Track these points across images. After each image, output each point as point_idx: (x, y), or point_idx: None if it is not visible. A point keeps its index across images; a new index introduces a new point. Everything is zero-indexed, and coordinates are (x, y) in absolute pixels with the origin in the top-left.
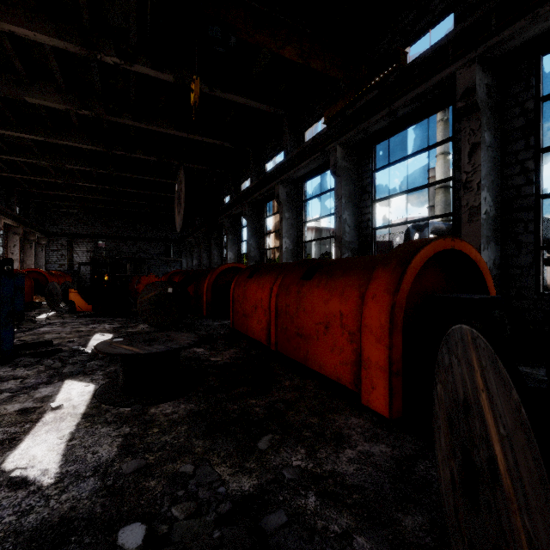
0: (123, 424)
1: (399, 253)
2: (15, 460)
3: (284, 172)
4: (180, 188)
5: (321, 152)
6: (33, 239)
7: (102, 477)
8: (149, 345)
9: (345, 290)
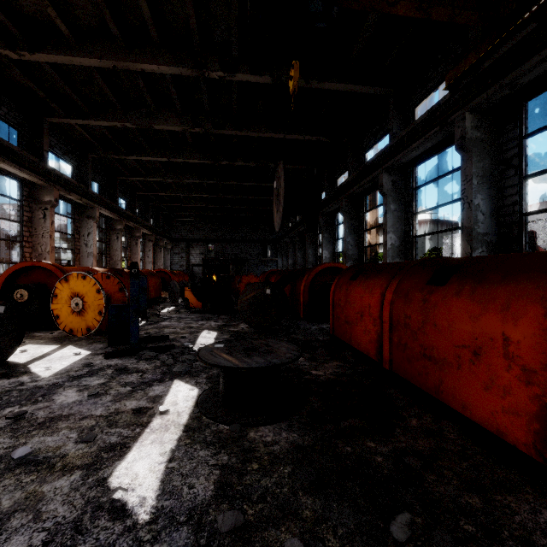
0: (221, 449)
1: None
2: (120, 475)
3: (390, 158)
4: (278, 184)
5: (441, 125)
6: (161, 244)
7: (196, 529)
8: (249, 355)
9: (511, 302)
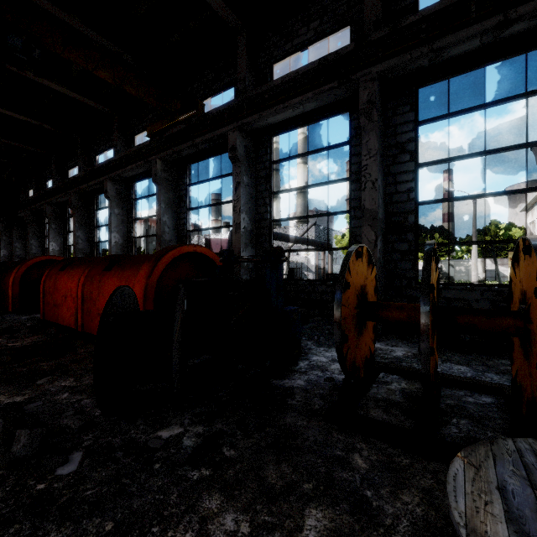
0: None
1: (159, 253)
2: None
3: (113, 170)
4: None
5: (145, 161)
6: None
7: None
8: None
9: (129, 278)
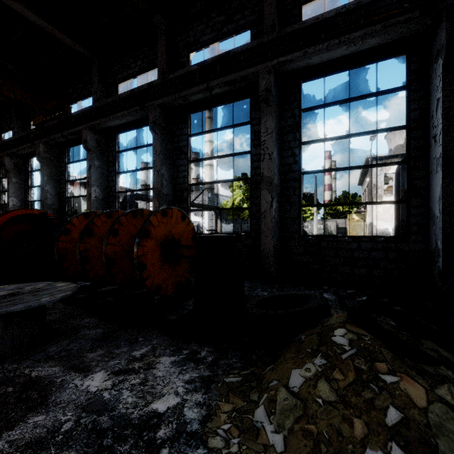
0: None
1: (1, 214)
2: None
3: (10, 148)
4: None
5: (32, 144)
6: None
7: None
8: None
9: None
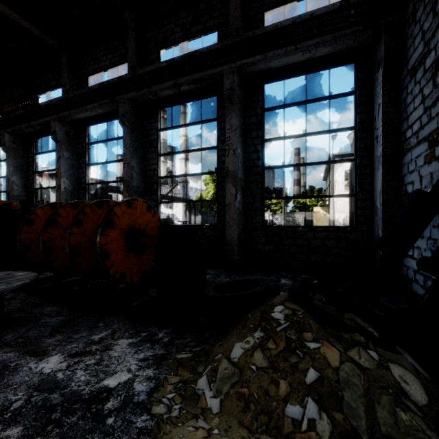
0: None
1: None
2: None
3: None
4: None
5: None
6: None
7: None
8: None
9: None
